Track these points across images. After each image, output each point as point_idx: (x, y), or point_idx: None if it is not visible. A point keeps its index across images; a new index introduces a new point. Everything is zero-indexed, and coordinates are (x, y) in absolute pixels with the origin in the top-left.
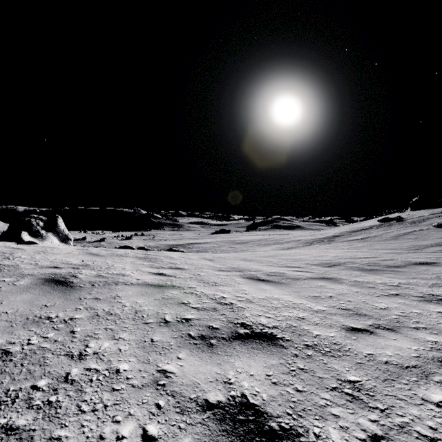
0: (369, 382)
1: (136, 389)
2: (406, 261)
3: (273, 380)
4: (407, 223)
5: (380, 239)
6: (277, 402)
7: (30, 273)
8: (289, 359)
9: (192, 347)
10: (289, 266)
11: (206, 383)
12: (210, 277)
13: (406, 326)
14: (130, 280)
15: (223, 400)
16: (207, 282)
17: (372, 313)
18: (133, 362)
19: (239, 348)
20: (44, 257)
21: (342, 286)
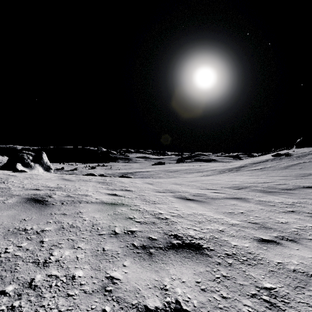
0: (283, 289)
1: (87, 295)
2: (296, 185)
3: (201, 287)
4: (294, 157)
5: (274, 169)
6: (207, 309)
7: (17, 194)
8: (214, 267)
9: (135, 255)
10: (209, 189)
11: (145, 289)
12: (150, 197)
13: (304, 238)
14: (90, 199)
15: (160, 306)
16: (148, 201)
17: (276, 226)
18: (87, 269)
19: (173, 257)
20: (30, 182)
21: (250, 205)
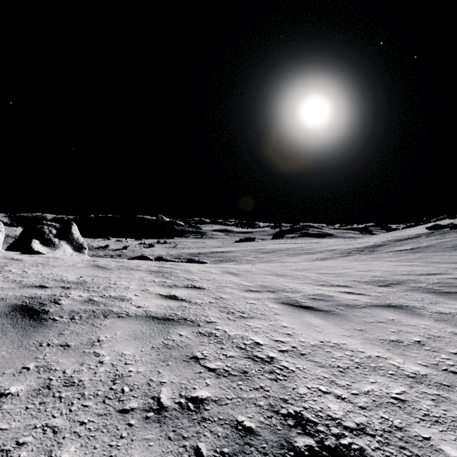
0: None
1: None
2: None
3: None
4: None
5: (436, 250)
6: None
7: (1, 296)
8: None
9: None
10: (334, 285)
11: None
12: (235, 302)
13: None
14: (127, 307)
15: None
16: (232, 312)
17: None
18: None
19: None
20: (38, 272)
21: (426, 322)
